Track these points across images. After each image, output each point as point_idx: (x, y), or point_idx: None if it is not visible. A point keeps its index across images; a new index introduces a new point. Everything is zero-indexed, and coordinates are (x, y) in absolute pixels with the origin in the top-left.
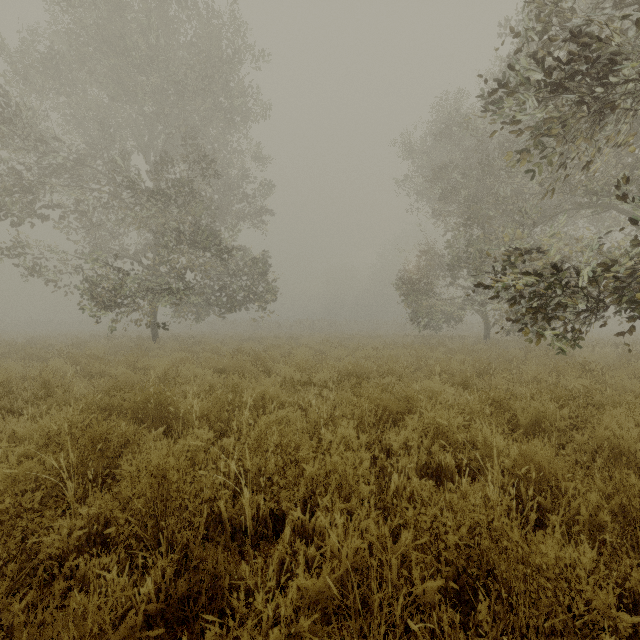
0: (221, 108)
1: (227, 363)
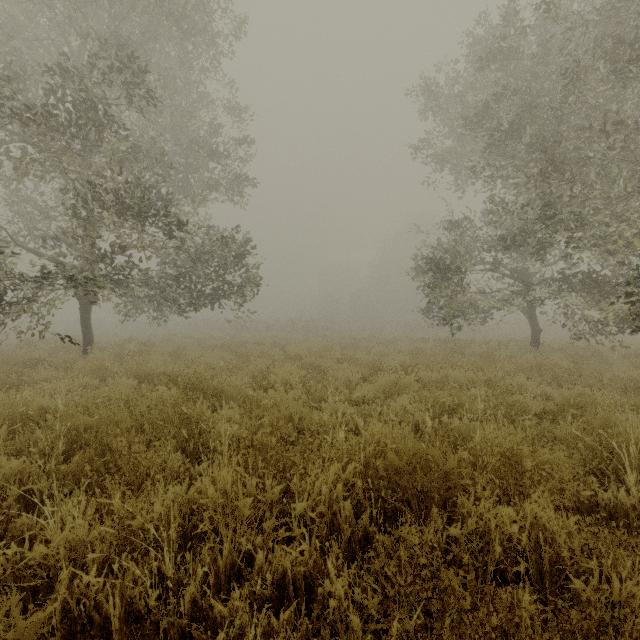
0: (173, 15)
1: (106, 418)
